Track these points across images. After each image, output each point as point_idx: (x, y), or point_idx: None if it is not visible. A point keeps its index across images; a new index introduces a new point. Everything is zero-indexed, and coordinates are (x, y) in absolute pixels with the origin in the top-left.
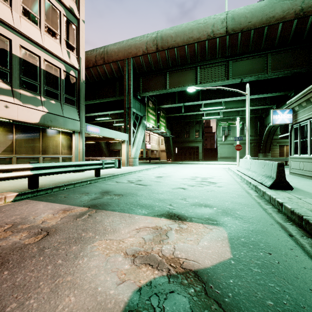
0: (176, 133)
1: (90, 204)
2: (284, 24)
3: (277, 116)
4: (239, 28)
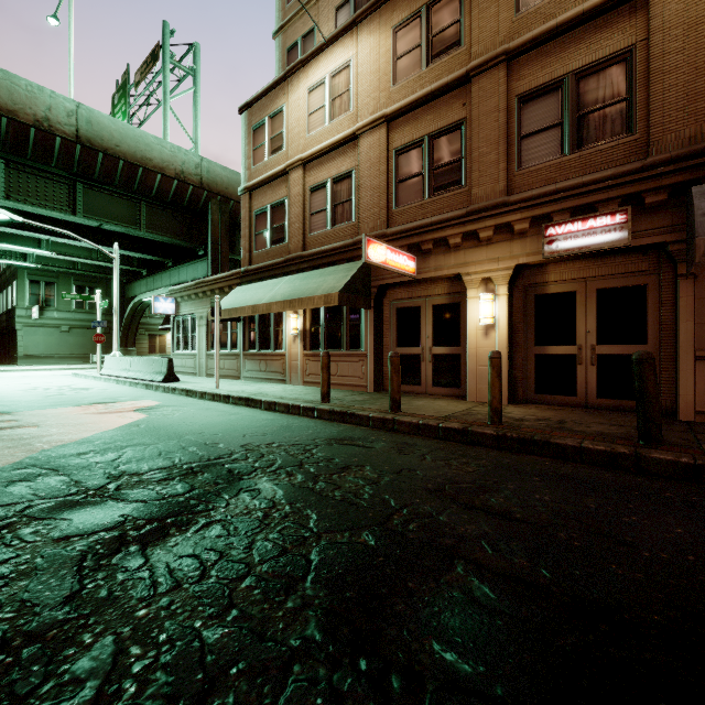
0: None
1: None
2: (164, 178)
3: (160, 304)
4: (101, 145)
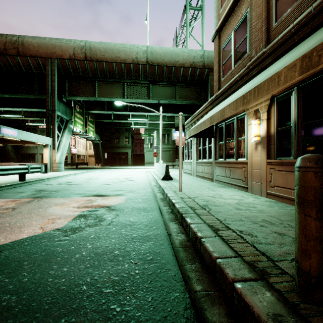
0: (105, 138)
1: (33, 196)
2: (184, 69)
3: (176, 134)
4: (156, 62)
